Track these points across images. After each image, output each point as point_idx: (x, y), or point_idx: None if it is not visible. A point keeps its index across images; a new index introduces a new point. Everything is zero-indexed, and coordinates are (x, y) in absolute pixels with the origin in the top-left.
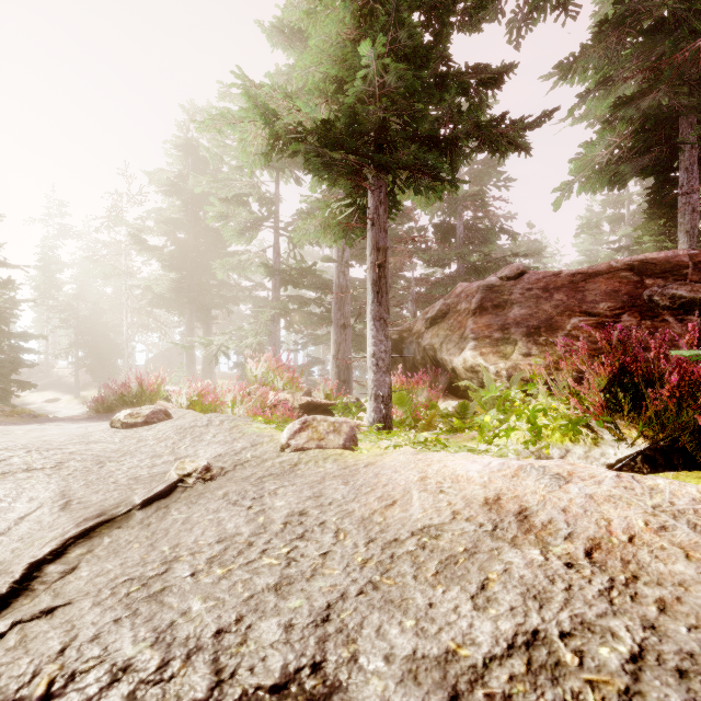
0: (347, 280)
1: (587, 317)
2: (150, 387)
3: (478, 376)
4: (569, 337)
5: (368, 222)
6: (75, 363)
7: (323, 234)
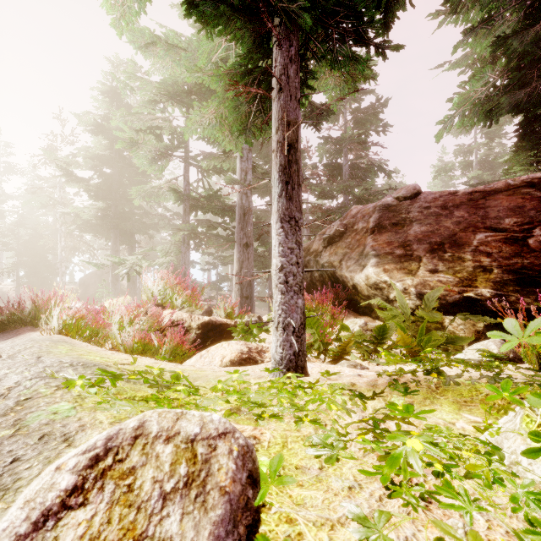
0: (250, 202)
1: (493, 232)
2: (46, 305)
3: (382, 293)
4: (477, 253)
5: (273, 89)
6: (16, 280)
7: (220, 132)
